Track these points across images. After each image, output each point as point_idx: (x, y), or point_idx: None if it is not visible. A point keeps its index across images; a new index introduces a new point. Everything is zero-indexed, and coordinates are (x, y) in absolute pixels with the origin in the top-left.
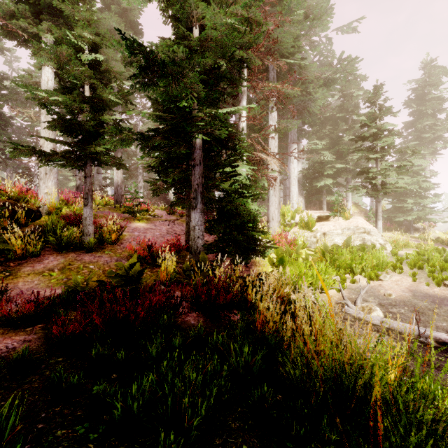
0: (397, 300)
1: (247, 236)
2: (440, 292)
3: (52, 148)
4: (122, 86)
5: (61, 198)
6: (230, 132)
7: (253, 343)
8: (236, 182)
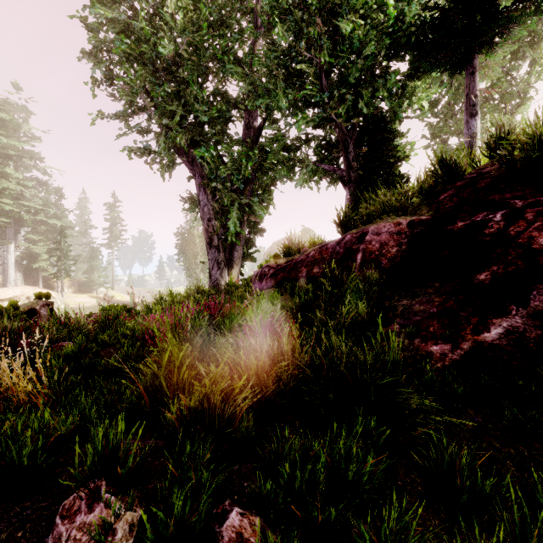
0: None
1: None
2: None
3: None
4: None
5: None
6: None
7: None
8: None
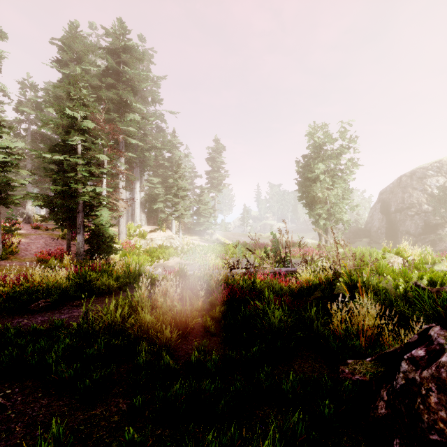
0: (170, 266)
1: (108, 245)
2: (186, 262)
3: None
4: (20, 156)
5: None
6: (98, 195)
7: None
8: (102, 220)
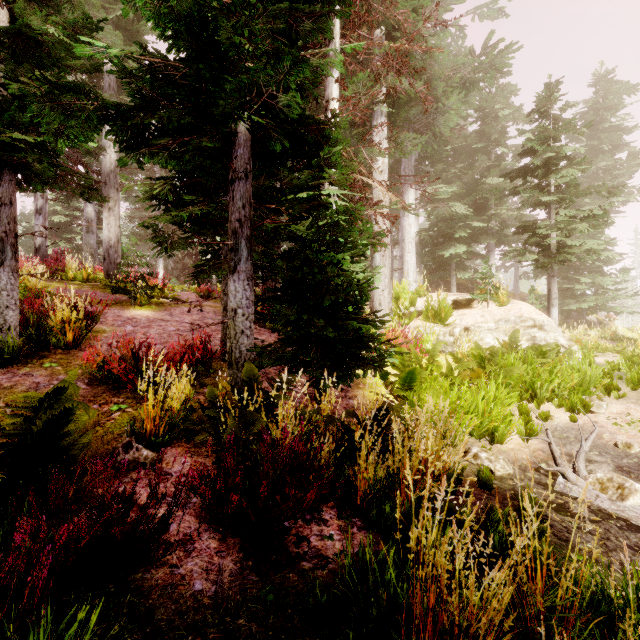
0: None
1: (343, 331)
2: None
3: None
4: None
5: None
6: (309, 119)
7: None
8: (322, 218)
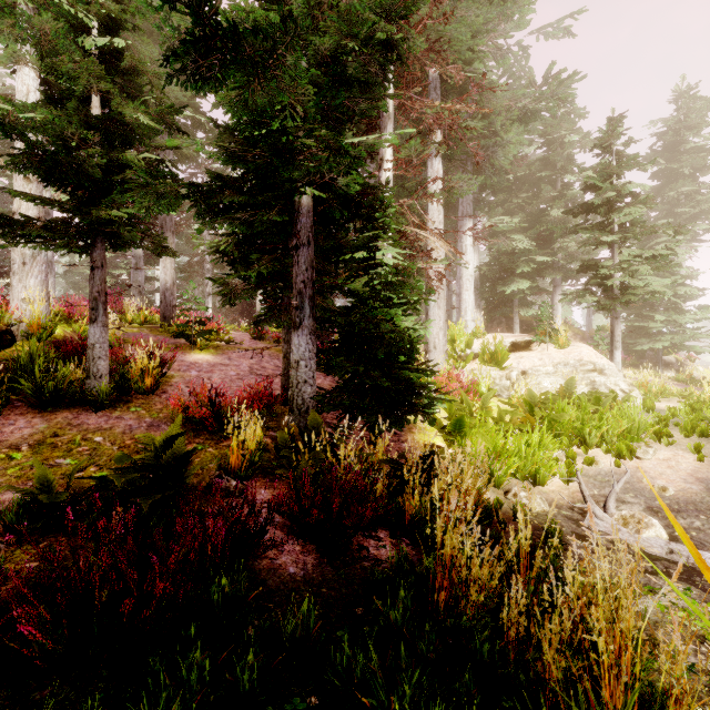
0: (679, 500)
1: (396, 380)
2: None
3: (35, 216)
4: (164, 102)
5: (58, 309)
6: (365, 186)
7: (434, 645)
8: (377, 278)
